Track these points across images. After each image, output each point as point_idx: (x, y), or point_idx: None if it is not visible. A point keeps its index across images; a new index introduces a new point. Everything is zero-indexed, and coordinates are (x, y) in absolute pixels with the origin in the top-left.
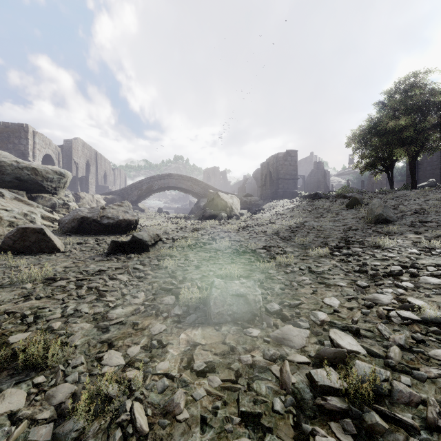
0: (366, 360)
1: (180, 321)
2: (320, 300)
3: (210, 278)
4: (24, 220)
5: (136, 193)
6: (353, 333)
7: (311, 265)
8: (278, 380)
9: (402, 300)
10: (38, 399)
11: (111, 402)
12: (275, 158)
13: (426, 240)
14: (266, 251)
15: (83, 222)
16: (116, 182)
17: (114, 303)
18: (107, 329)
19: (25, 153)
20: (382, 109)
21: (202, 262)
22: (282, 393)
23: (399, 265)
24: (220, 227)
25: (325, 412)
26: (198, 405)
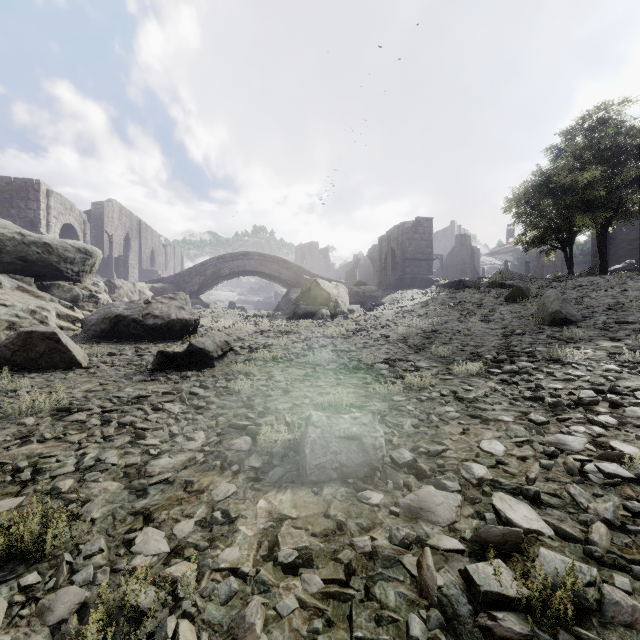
0: (554, 545)
1: (259, 478)
2: (475, 445)
3: (305, 409)
4: (31, 319)
5: (198, 280)
6: (529, 500)
7: (458, 389)
8: (414, 580)
9: (602, 445)
10: (24, 614)
11: (143, 621)
12: (400, 230)
13: (628, 351)
14: (389, 367)
15: (117, 324)
16: (169, 264)
17: (157, 449)
18: (145, 492)
19: (36, 222)
20: (557, 157)
21: (293, 384)
22: (423, 605)
23: (591, 389)
24: (319, 329)
25: (495, 639)
26: (284, 626)
